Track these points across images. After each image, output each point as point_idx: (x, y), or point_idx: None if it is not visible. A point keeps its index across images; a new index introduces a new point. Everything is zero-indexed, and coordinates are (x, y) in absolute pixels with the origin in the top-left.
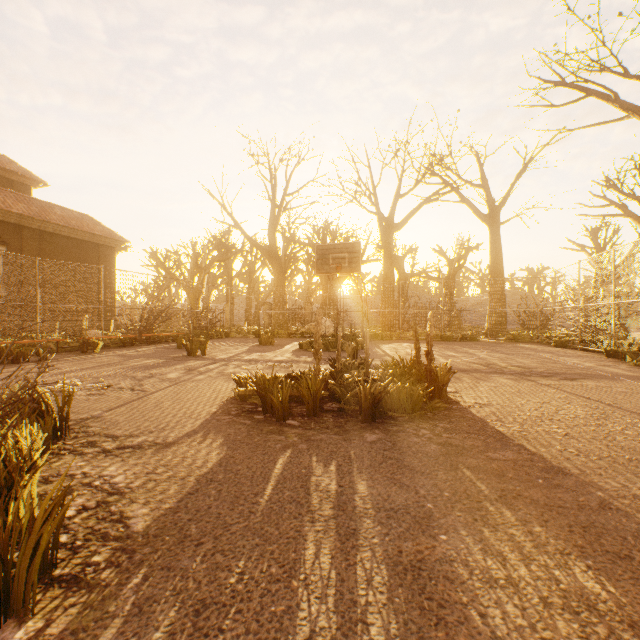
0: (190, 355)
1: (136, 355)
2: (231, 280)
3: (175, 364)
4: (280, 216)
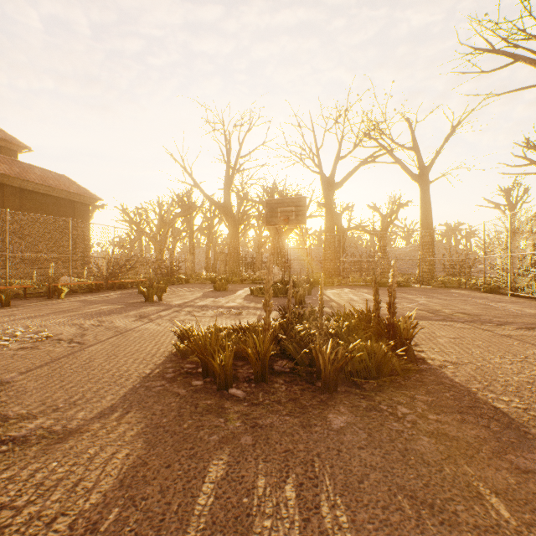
0: (147, 301)
1: (97, 301)
2: (192, 233)
3: (129, 310)
4: (234, 176)
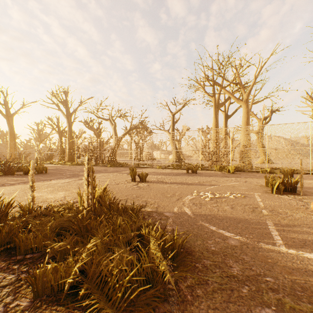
0: None
1: None
2: None
3: None
4: None
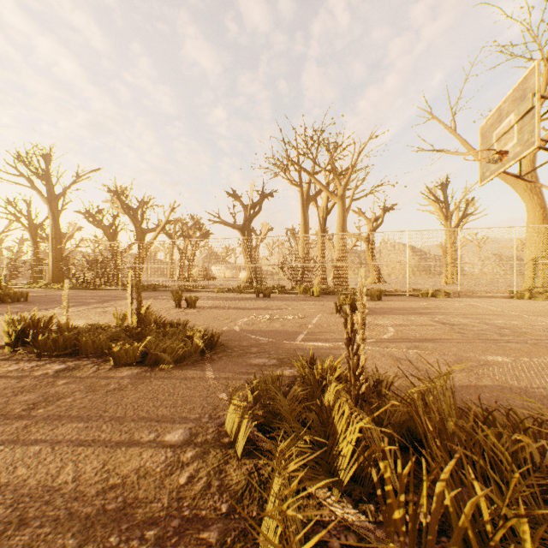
0: None
1: None
2: None
3: None
4: None
